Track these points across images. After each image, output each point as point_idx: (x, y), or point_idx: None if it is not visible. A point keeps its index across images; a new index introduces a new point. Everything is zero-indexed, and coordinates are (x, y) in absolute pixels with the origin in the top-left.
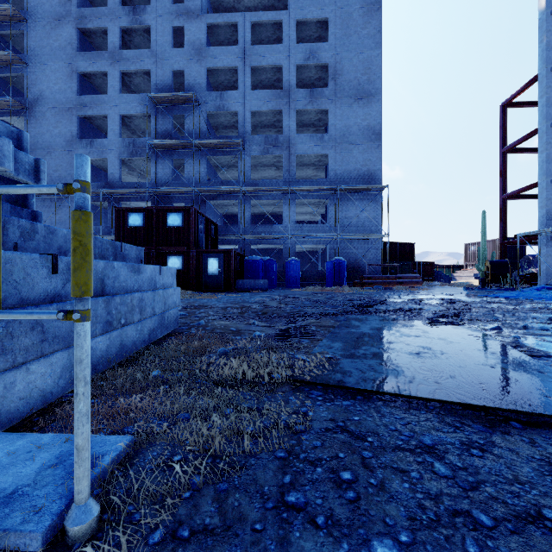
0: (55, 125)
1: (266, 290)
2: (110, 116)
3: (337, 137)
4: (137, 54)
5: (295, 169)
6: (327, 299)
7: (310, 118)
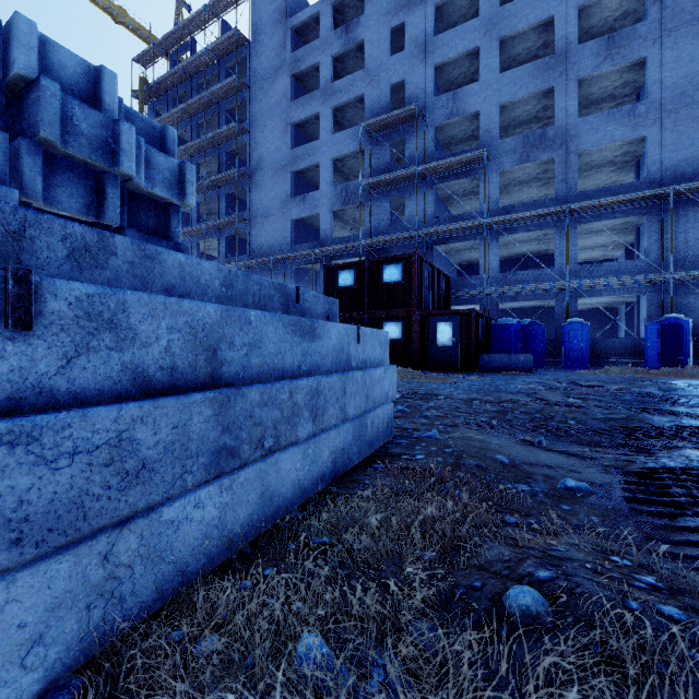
0: (272, 188)
1: (530, 370)
2: (322, 163)
3: (666, 101)
4: (350, 81)
5: (577, 175)
6: (665, 392)
7: (604, 87)
